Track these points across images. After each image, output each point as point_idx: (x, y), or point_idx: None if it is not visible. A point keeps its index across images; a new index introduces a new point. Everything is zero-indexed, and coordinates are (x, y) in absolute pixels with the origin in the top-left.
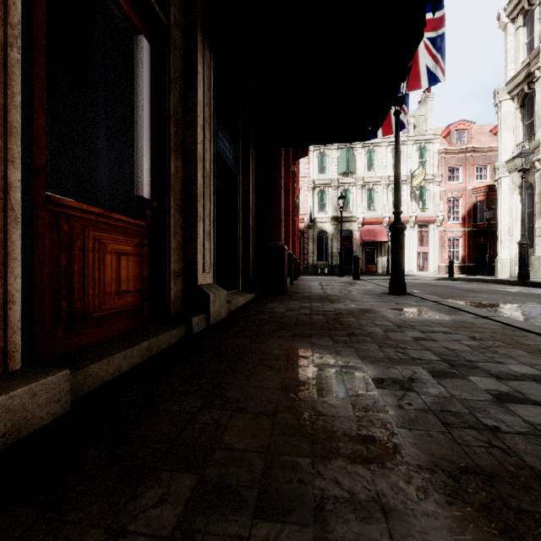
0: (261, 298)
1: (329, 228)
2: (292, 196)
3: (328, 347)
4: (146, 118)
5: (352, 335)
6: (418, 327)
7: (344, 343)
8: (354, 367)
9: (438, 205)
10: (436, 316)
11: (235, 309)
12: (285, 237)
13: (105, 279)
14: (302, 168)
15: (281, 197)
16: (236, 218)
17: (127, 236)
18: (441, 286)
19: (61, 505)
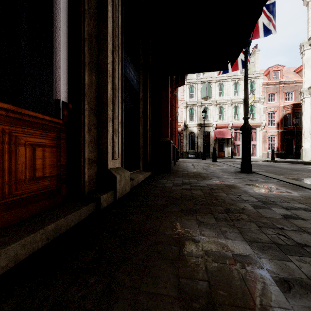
0: (155, 175)
1: (195, 130)
2: (174, 110)
3: (213, 227)
4: (64, 38)
5: (229, 211)
6: (279, 203)
7: (226, 221)
8: (247, 257)
9: (262, 116)
10: (286, 192)
11: (137, 184)
12: (170, 135)
13: (17, 168)
14: (179, 95)
15: (168, 108)
16: (138, 122)
17: (43, 130)
18: (271, 166)
19: None
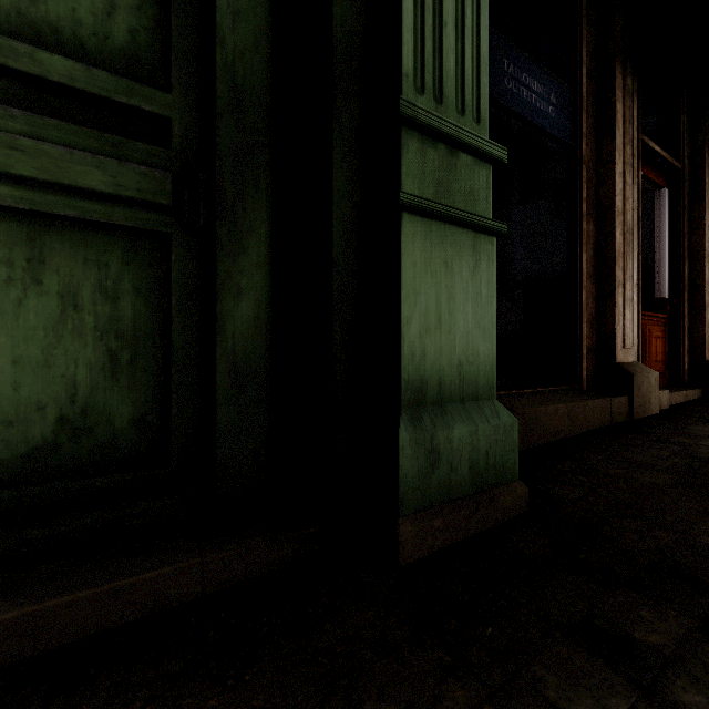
0: None
1: None
2: None
3: None
4: (666, 243)
5: None
6: None
7: None
8: None
9: None
10: None
11: None
12: None
13: (651, 353)
14: None
15: None
16: None
17: (659, 326)
18: None
19: (708, 419)
